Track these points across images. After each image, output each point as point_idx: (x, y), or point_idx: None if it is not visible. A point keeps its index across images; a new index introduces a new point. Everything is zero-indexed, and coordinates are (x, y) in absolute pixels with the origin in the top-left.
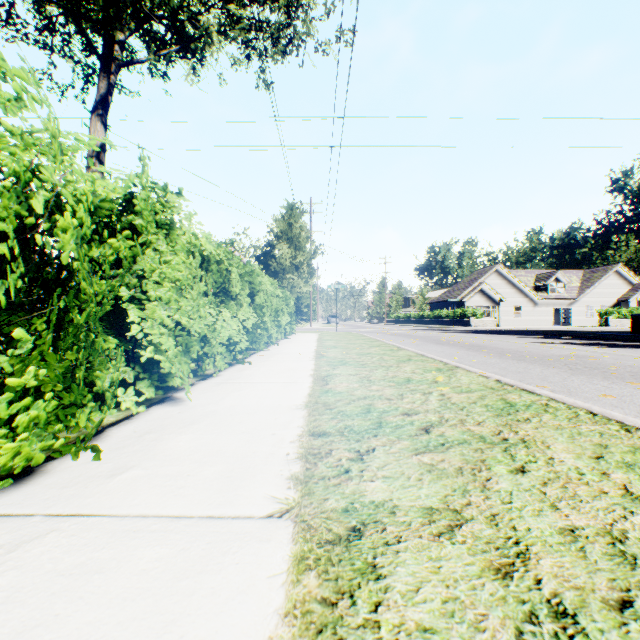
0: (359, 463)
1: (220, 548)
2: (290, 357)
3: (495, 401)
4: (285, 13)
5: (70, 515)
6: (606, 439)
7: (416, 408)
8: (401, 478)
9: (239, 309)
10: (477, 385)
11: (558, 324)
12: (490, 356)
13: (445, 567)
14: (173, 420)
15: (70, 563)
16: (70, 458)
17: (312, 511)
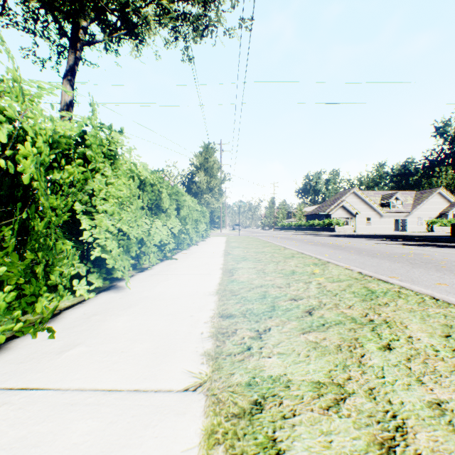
0: (258, 341)
1: (142, 421)
2: (205, 254)
3: (360, 289)
4: (202, 7)
5: (21, 389)
6: (450, 320)
7: (300, 294)
8: (292, 354)
9: (168, 219)
10: (345, 276)
11: (397, 230)
12: (351, 254)
13: (335, 441)
14: (115, 304)
15: (12, 437)
16: (30, 336)
17: (221, 385)
